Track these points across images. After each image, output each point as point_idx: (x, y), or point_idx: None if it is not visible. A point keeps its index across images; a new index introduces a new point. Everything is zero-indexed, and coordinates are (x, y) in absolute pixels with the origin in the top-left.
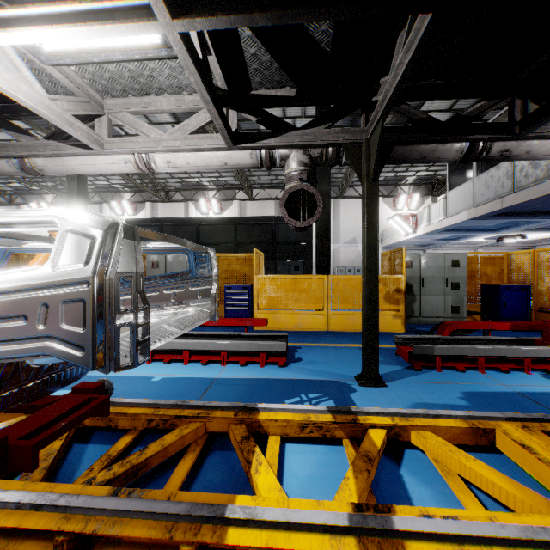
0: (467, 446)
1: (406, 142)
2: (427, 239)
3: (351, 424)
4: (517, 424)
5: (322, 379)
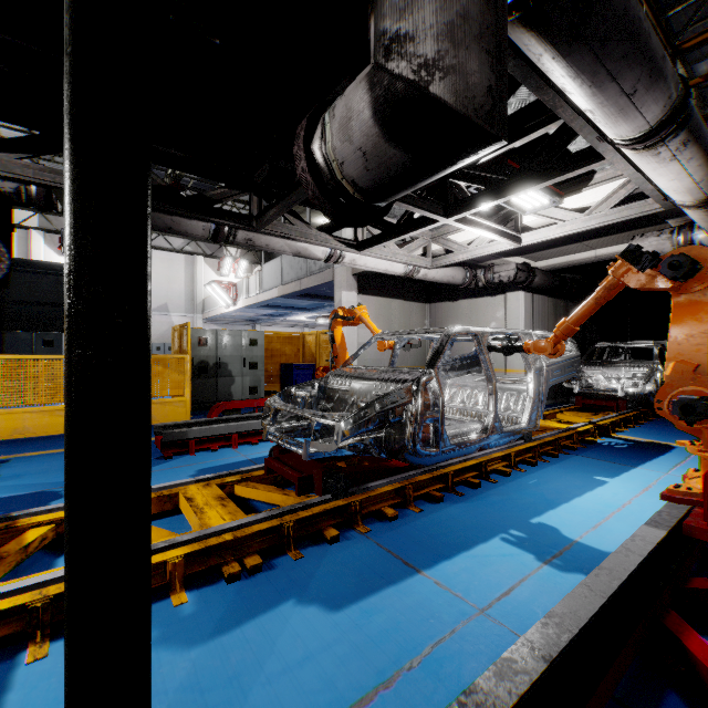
0: (157, 516)
1: None
2: (252, 313)
3: (3, 532)
4: (203, 484)
5: (18, 494)
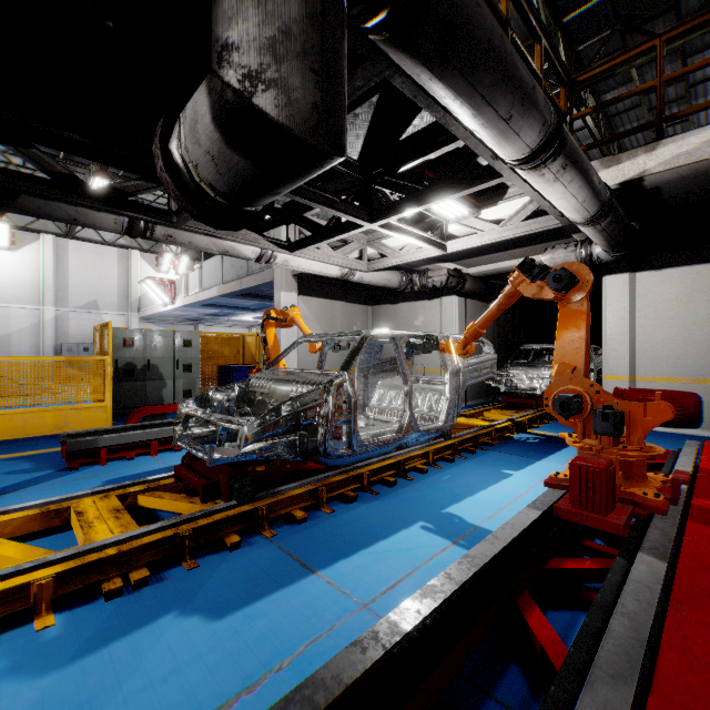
0: (44, 533)
1: (40, 195)
2: (194, 312)
3: None
4: (101, 496)
5: None
